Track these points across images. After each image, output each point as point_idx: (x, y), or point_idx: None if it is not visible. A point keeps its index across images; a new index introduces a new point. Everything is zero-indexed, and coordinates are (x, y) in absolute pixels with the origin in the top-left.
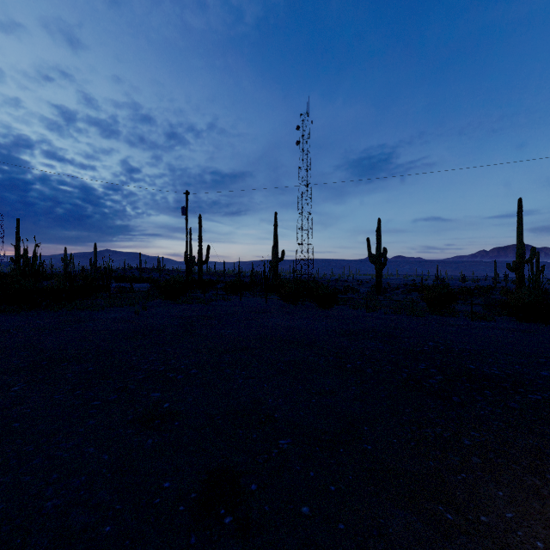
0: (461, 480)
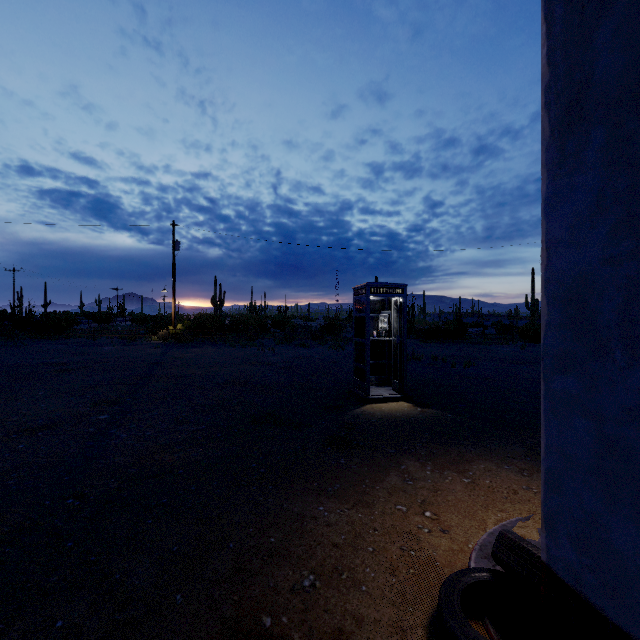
0: None
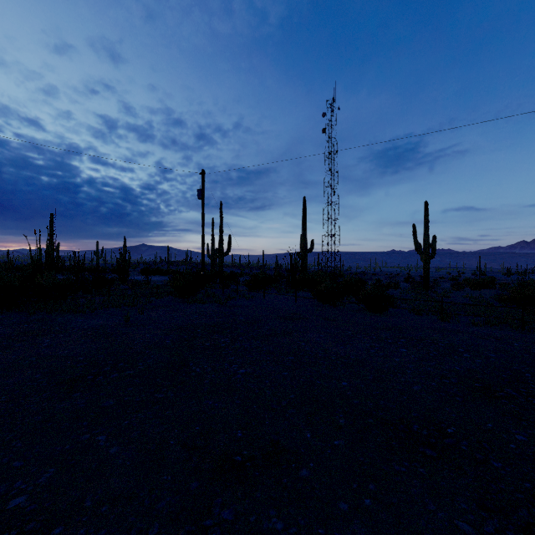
0: None
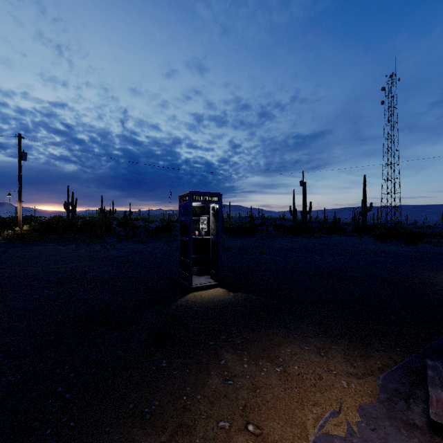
0: (442, 271)
